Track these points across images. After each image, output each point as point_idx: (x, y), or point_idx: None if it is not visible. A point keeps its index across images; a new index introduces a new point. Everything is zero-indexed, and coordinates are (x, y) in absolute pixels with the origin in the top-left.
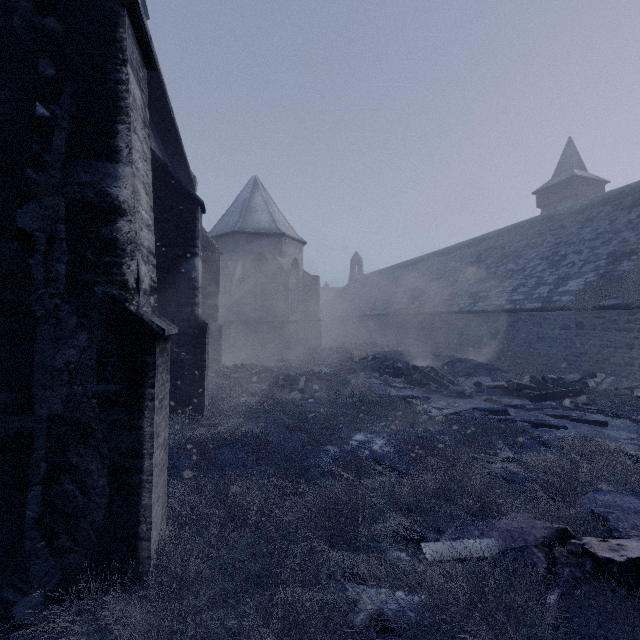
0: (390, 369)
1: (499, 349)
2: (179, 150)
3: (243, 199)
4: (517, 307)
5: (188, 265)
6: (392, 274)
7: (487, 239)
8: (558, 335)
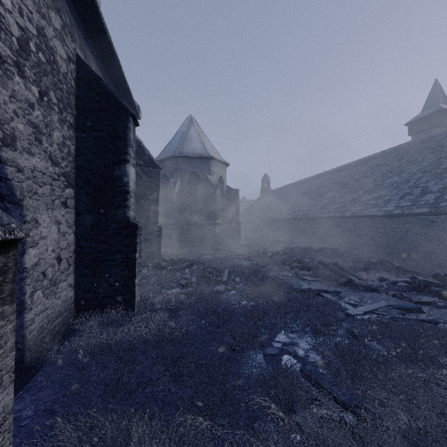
0: (299, 263)
1: (388, 247)
2: (121, 77)
3: (182, 132)
4: (405, 212)
5: (120, 171)
6: (293, 189)
7: (371, 159)
8: (446, 235)
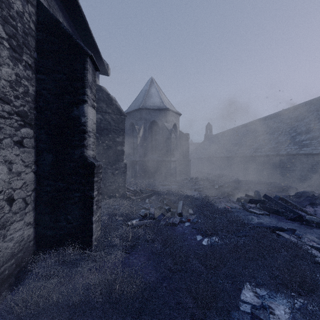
0: (244, 196)
1: None
2: (88, 34)
3: (145, 90)
4: None
5: (78, 111)
6: (231, 133)
7: (301, 107)
8: None
